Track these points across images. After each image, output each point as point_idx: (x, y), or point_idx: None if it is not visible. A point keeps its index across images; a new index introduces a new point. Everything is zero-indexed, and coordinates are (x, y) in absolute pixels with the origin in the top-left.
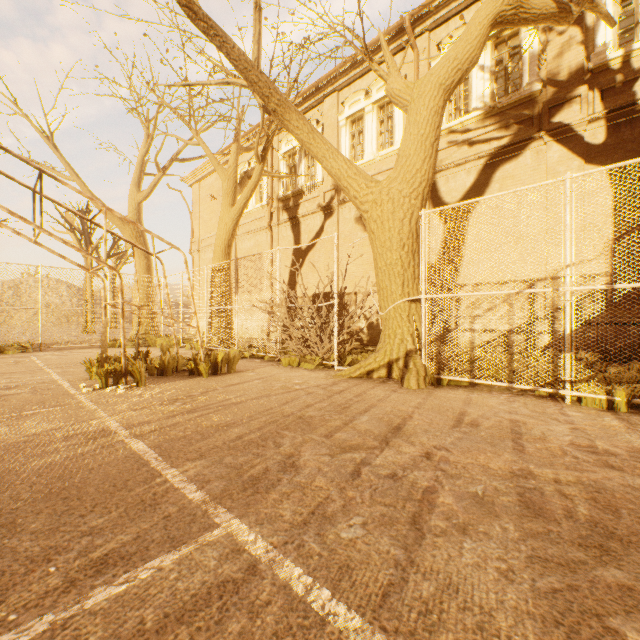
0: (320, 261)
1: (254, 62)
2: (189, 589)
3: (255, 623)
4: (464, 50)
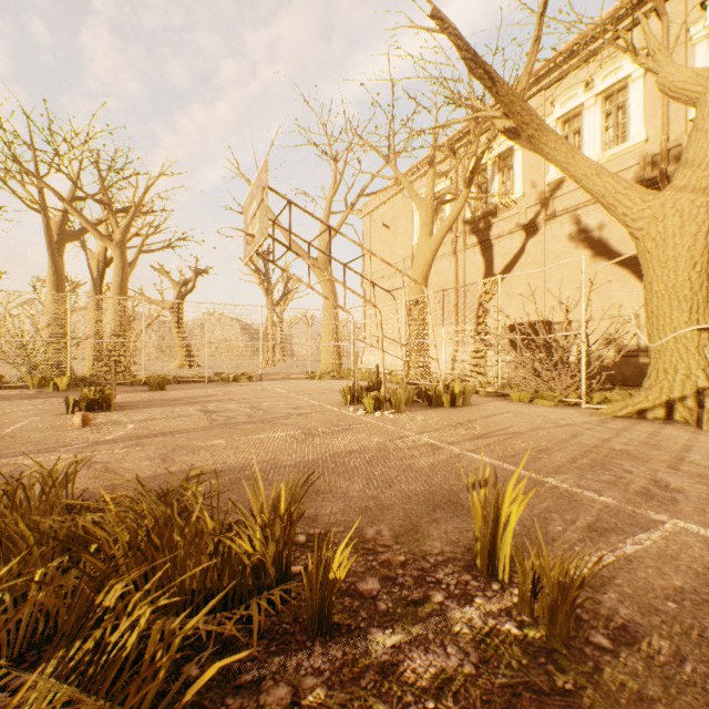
0: (519, 287)
1: (519, 93)
2: (702, 556)
3: None
4: None
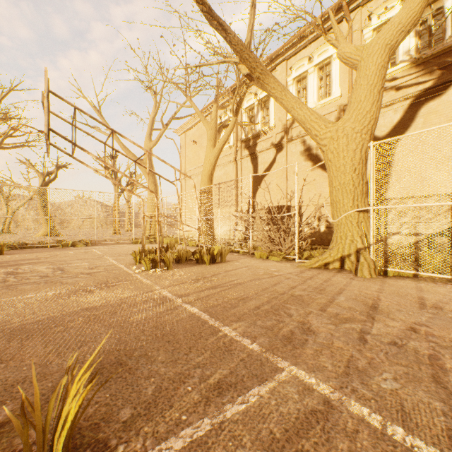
0: (272, 183)
1: (247, 45)
2: (290, 413)
3: (356, 445)
4: (407, 15)
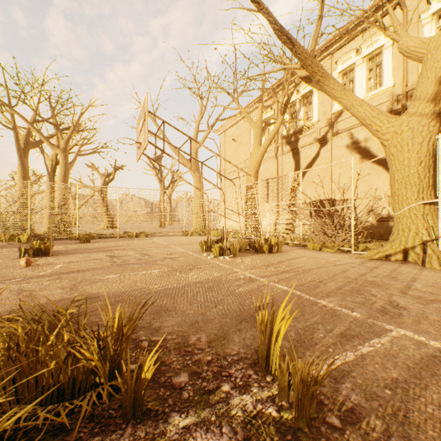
0: (316, 178)
1: (310, 52)
2: (414, 355)
3: None
4: None
